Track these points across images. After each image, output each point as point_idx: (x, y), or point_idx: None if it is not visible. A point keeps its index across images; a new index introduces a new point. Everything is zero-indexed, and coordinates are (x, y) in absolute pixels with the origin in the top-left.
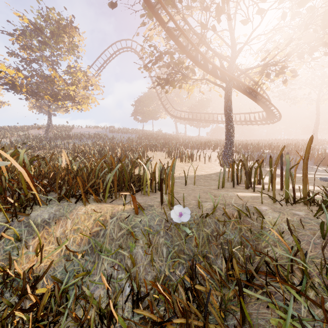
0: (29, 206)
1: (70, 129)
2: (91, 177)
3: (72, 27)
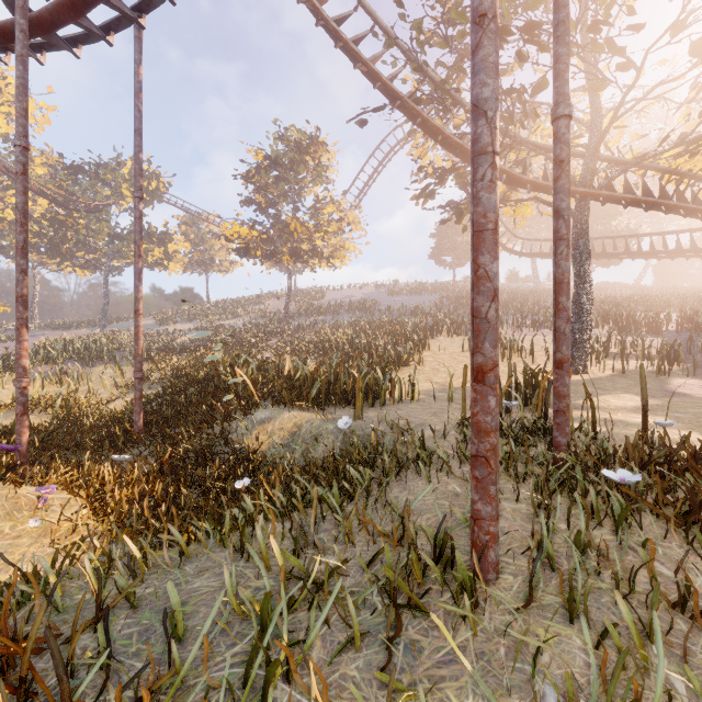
0: (254, 409)
1: (323, 295)
2: (306, 387)
3: (318, 144)
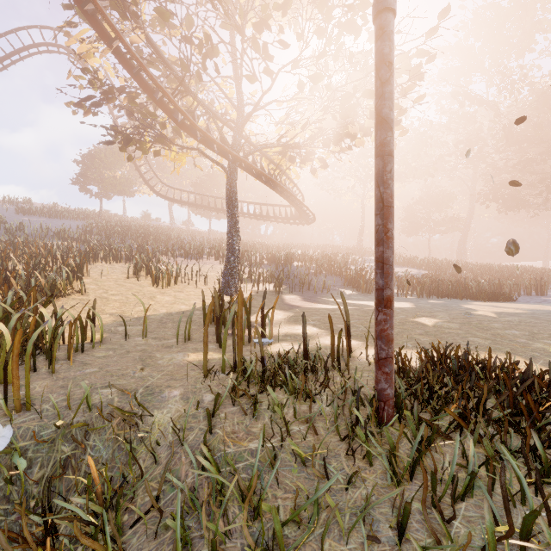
0: None
1: None
2: None
3: None
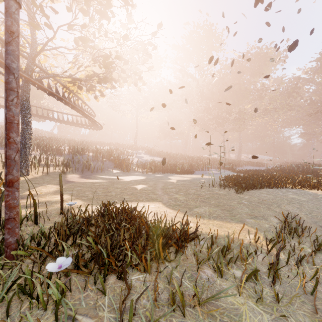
0: None
1: None
2: None
3: None
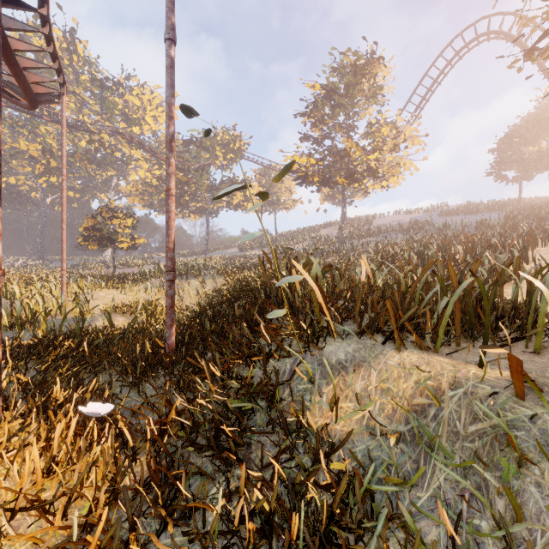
0: (322, 336)
1: (371, 222)
2: (407, 300)
3: (373, 61)
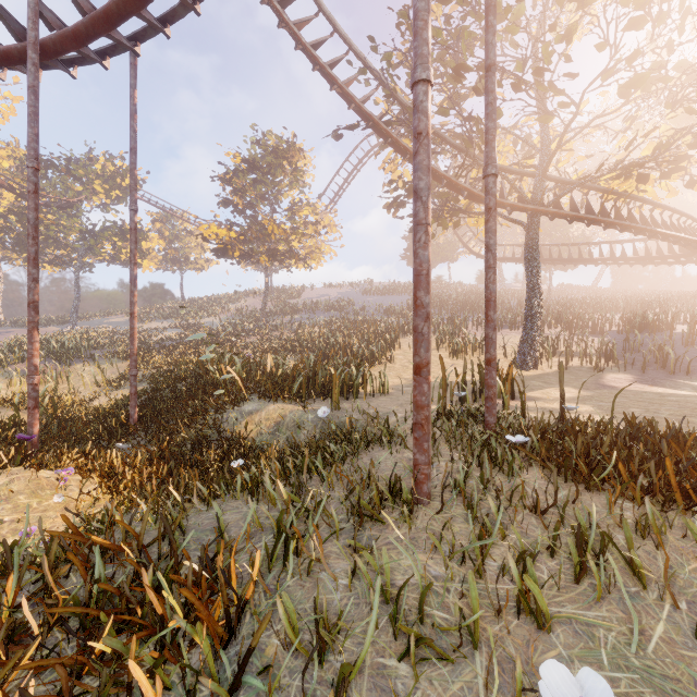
0: (242, 402)
1: (299, 294)
2: (288, 382)
3: (295, 150)
